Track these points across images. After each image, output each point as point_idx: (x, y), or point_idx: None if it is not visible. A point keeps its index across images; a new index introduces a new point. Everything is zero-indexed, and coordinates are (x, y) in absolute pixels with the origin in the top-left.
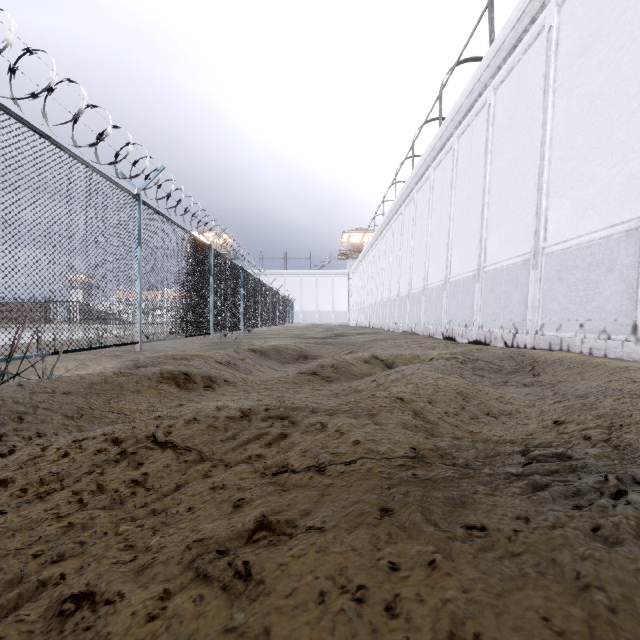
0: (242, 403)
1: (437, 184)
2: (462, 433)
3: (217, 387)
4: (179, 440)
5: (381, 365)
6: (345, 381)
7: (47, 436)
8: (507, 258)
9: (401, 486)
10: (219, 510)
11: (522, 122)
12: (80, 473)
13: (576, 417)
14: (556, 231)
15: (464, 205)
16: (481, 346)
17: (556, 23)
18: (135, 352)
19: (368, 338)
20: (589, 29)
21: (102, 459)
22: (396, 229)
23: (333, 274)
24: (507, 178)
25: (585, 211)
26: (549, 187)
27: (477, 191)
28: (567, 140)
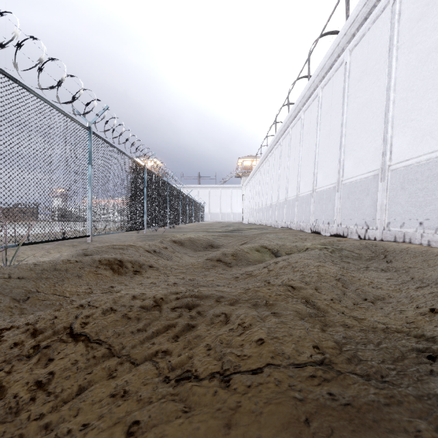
0: (156, 292)
1: (306, 122)
2: (351, 321)
3: (143, 271)
4: (92, 332)
5: (269, 253)
6: (242, 266)
7: None
8: (360, 174)
9: (321, 417)
10: None
11: (371, 73)
12: None
13: None
14: (399, 153)
15: (327, 136)
16: (340, 238)
17: None
18: (88, 243)
19: (257, 232)
20: (426, 0)
21: (15, 354)
22: (276, 155)
23: (232, 187)
24: (360, 115)
25: (423, 137)
26: (393, 120)
27: (336, 126)
28: (408, 84)
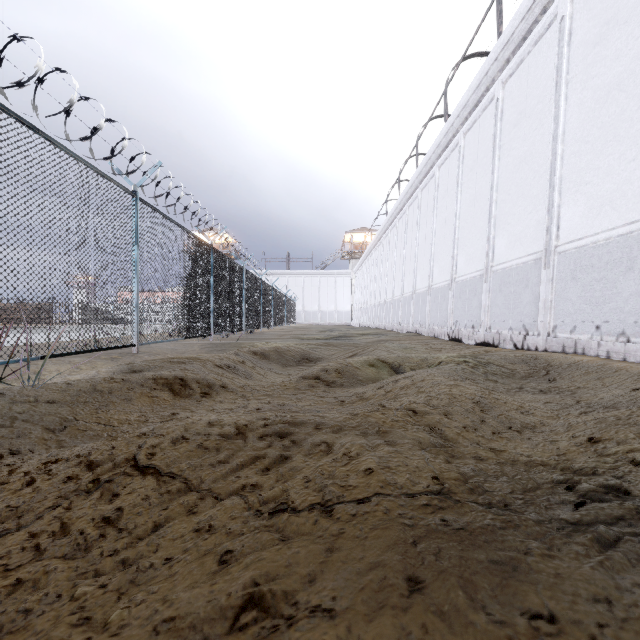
0: (238, 417)
1: (442, 182)
2: (486, 453)
3: (214, 394)
4: (163, 464)
5: (387, 369)
6: (350, 387)
7: (21, 453)
8: (516, 257)
9: (430, 539)
10: (201, 567)
11: (532, 116)
12: (43, 508)
13: (614, 434)
14: (569, 229)
15: (471, 203)
16: (489, 348)
17: (569, 12)
18: (132, 354)
19: (372, 339)
20: (605, 17)
21: (71, 489)
22: (400, 228)
23: (336, 274)
24: (516, 174)
25: (601, 207)
26: (562, 183)
27: (484, 188)
28: (581, 133)
